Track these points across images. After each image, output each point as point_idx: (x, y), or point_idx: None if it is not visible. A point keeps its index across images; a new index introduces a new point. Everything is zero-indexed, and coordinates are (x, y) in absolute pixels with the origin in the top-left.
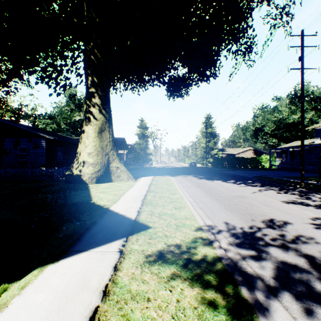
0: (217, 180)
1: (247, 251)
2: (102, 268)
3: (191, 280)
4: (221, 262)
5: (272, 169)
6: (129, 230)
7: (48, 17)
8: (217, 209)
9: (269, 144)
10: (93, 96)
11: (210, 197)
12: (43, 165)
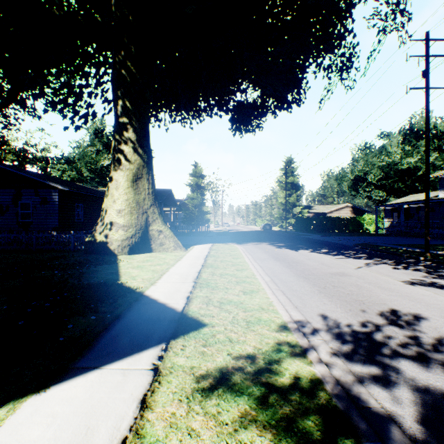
0: (304, 250)
1: (363, 367)
2: (119, 404)
3: (276, 429)
4: (325, 391)
5: (379, 234)
6: (172, 330)
7: (60, 14)
8: (307, 294)
9: (374, 199)
10: (124, 128)
11: (295, 275)
12: (54, 228)
